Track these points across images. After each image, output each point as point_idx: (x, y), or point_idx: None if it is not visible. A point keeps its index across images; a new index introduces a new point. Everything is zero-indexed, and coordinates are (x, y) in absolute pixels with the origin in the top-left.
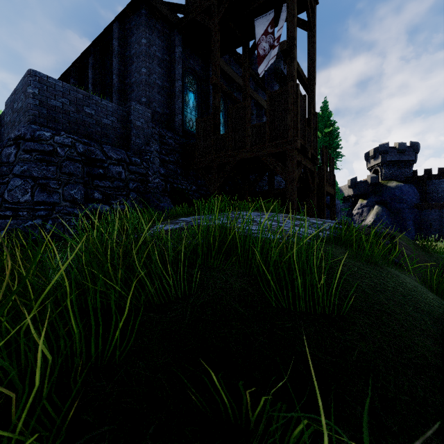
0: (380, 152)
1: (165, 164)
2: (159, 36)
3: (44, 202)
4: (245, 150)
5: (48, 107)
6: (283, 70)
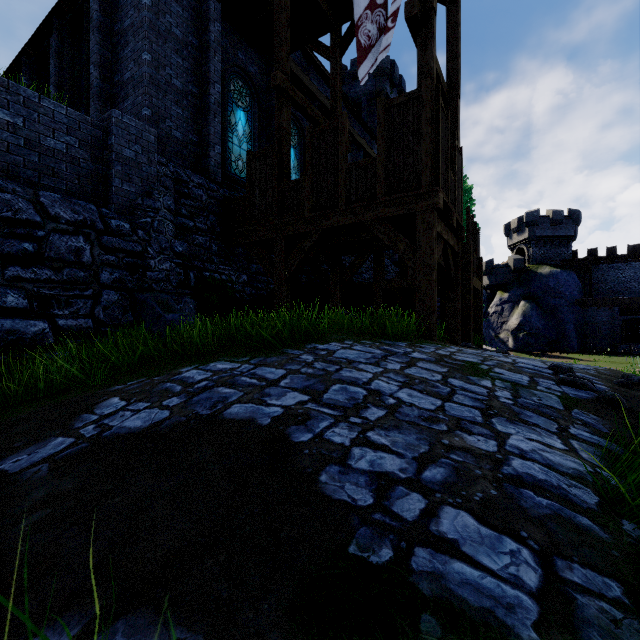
0: (527, 223)
1: (187, 235)
2: None
3: None
4: (337, 211)
5: None
6: (389, 95)
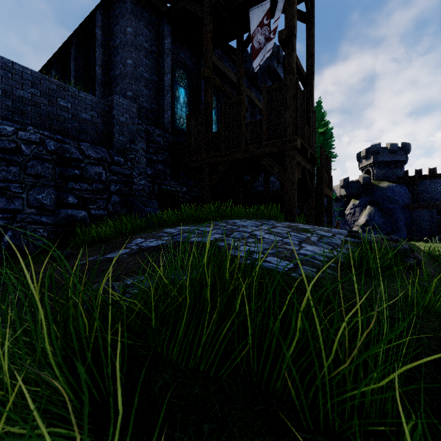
0: (372, 152)
1: (152, 164)
2: (146, 25)
3: (3, 210)
4: (239, 150)
5: (13, 97)
6: (276, 68)
